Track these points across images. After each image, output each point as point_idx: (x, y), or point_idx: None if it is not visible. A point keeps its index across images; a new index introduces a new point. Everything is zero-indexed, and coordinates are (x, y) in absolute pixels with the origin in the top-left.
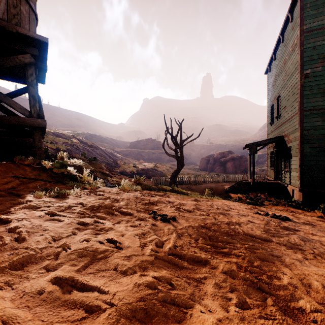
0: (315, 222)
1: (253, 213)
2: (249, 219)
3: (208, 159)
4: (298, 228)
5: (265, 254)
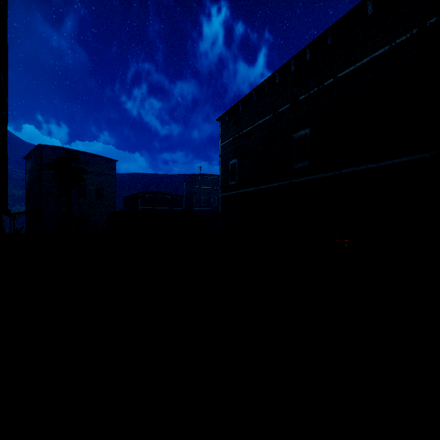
0: None
1: None
2: None
3: None
4: None
5: None
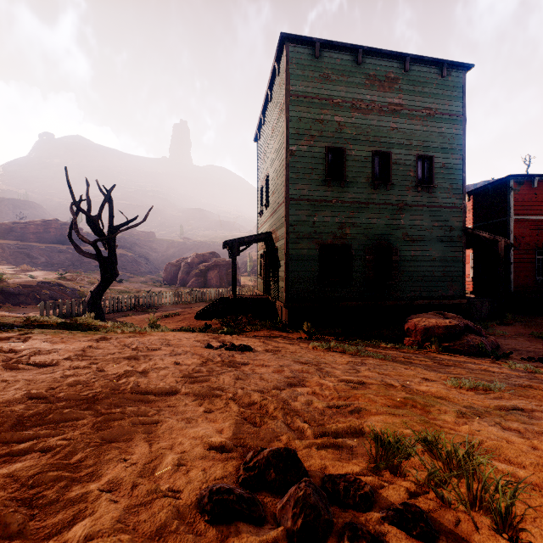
0: (286, 346)
1: (203, 347)
2: (177, 360)
3: (179, 265)
4: (250, 360)
5: (125, 426)
